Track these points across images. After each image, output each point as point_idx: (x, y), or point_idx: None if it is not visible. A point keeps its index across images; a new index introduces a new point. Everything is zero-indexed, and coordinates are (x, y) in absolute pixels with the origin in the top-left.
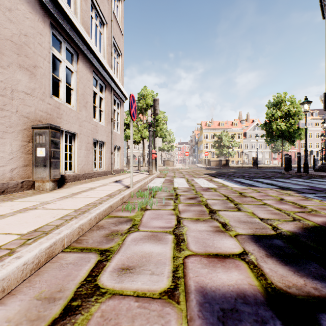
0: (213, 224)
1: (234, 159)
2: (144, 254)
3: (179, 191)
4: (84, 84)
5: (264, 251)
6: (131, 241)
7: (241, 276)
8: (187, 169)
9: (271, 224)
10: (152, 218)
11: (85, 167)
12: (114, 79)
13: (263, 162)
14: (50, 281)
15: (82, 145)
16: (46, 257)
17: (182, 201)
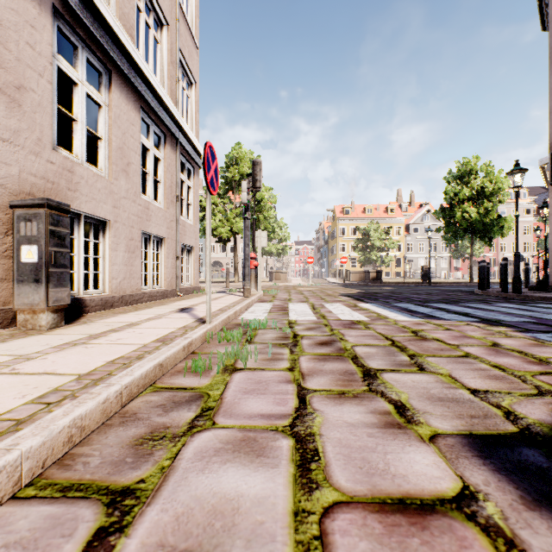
0: (376, 407)
1: (389, 270)
2: (222, 503)
3: (300, 329)
4: (123, 130)
5: (512, 486)
6: (193, 458)
7: None
8: (311, 286)
9: (498, 405)
10: (245, 391)
11: (125, 283)
12: (182, 125)
13: (438, 275)
14: None
15: (119, 243)
16: None
17: (307, 350)
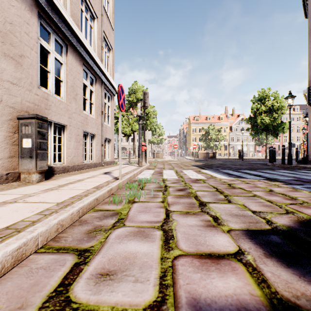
0: (203, 218)
1: (220, 152)
2: (129, 255)
3: (168, 183)
4: (73, 76)
5: (261, 249)
6: (115, 238)
7: (239, 283)
8: (176, 161)
9: (264, 218)
10: (139, 211)
11: (75, 159)
12: (105, 73)
13: (248, 155)
14: (11, 294)
15: (71, 137)
16: (12, 261)
17: (171, 193)
